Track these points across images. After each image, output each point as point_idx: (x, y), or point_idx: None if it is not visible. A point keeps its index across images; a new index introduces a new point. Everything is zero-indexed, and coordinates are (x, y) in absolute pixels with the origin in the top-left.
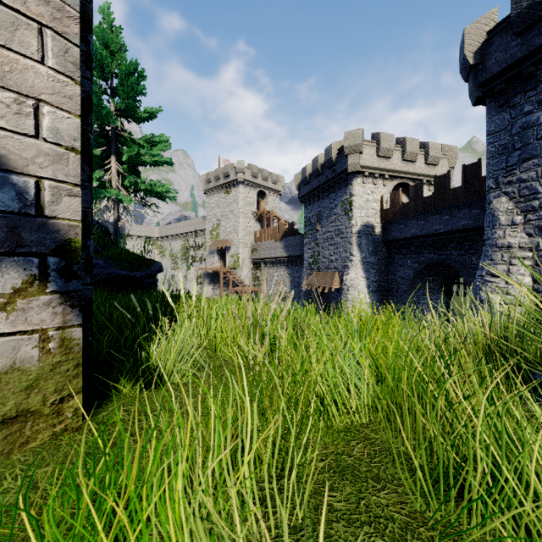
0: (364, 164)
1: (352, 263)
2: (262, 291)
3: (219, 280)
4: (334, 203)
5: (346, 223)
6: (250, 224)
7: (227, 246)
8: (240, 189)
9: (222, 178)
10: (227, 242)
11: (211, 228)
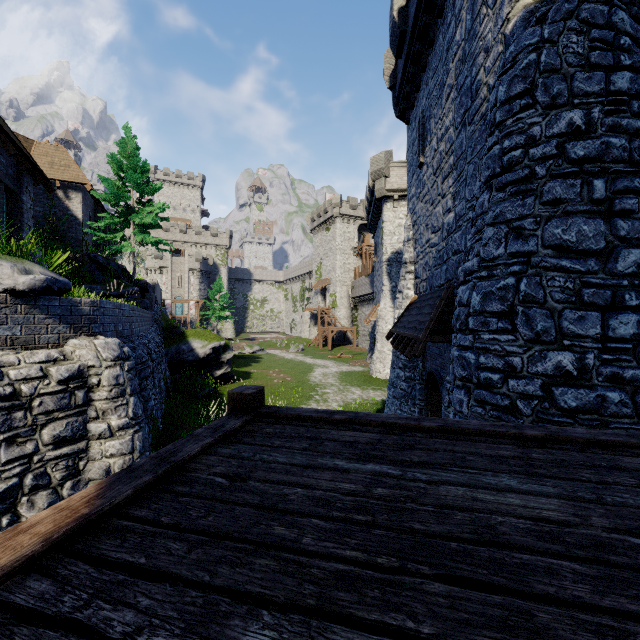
0: (391, 188)
1: (383, 293)
2: (353, 331)
3: (322, 321)
4: (379, 232)
5: (381, 252)
6: (349, 261)
7: (327, 286)
8: (338, 224)
9: (323, 215)
10: (326, 281)
11: (316, 268)
